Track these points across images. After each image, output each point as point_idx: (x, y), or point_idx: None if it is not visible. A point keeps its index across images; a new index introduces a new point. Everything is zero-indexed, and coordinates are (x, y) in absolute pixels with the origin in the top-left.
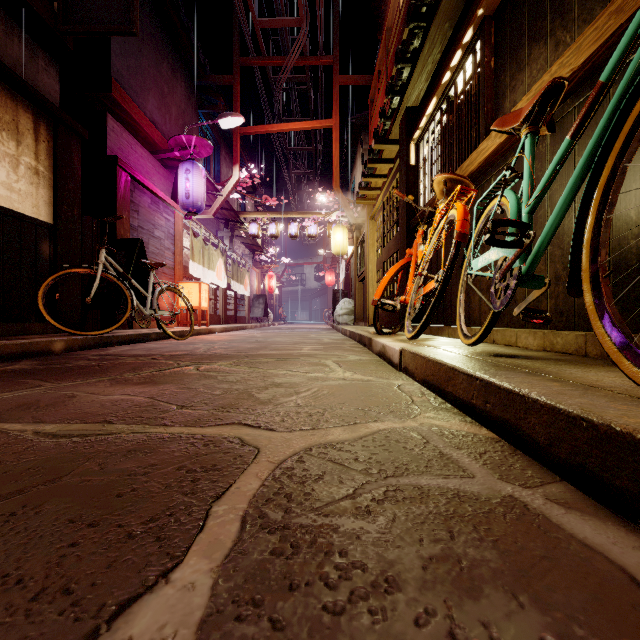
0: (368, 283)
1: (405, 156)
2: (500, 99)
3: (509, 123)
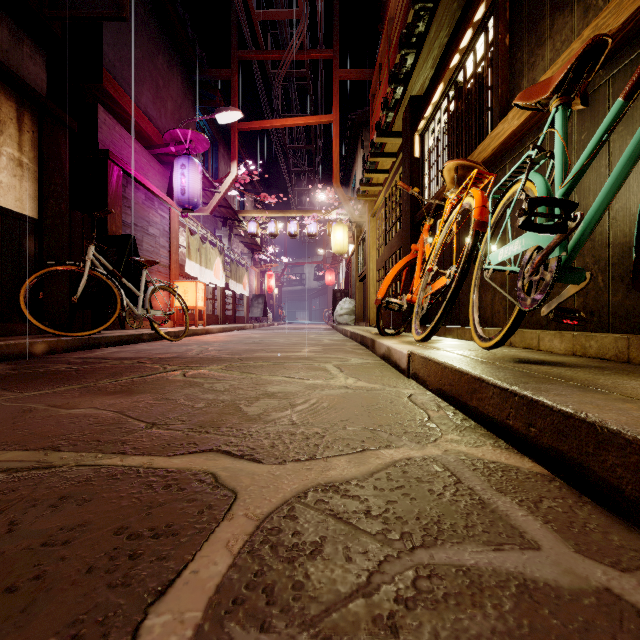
0: (369, 282)
1: (409, 148)
2: (516, 79)
3: (536, 95)
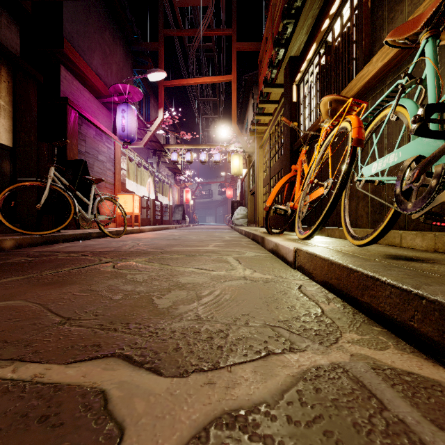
0: (258, 195)
1: (288, 95)
2: (377, 32)
3: (406, 31)
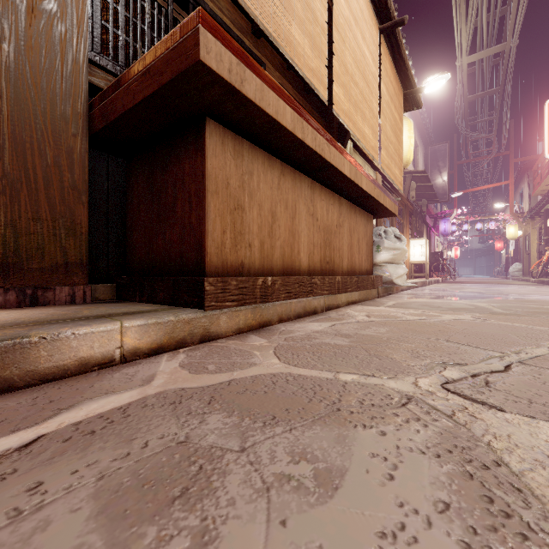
0: (531, 258)
1: (545, 223)
2: None
3: None
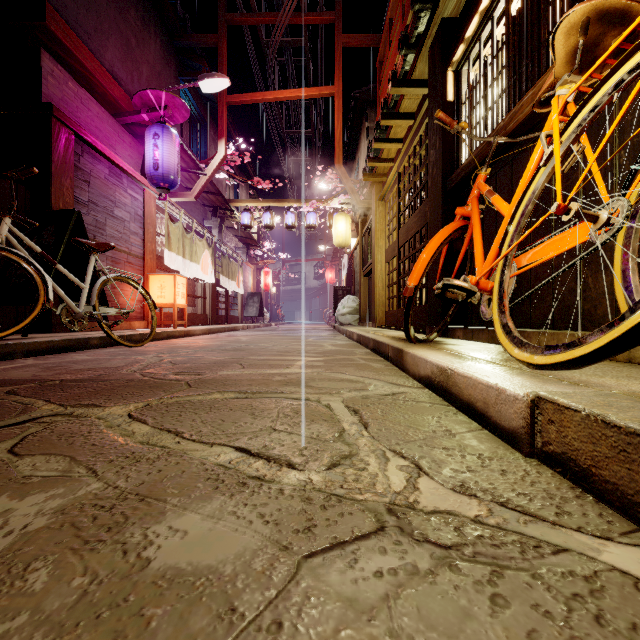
0: (377, 276)
1: (439, 90)
2: None
3: None
